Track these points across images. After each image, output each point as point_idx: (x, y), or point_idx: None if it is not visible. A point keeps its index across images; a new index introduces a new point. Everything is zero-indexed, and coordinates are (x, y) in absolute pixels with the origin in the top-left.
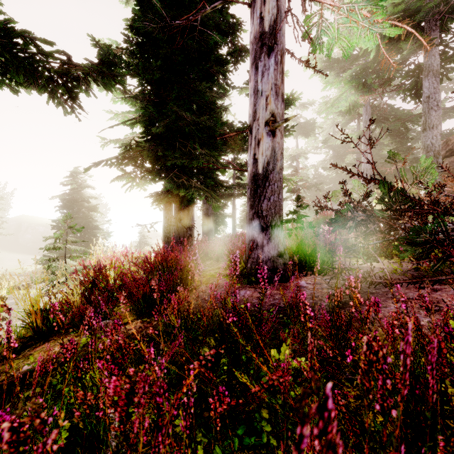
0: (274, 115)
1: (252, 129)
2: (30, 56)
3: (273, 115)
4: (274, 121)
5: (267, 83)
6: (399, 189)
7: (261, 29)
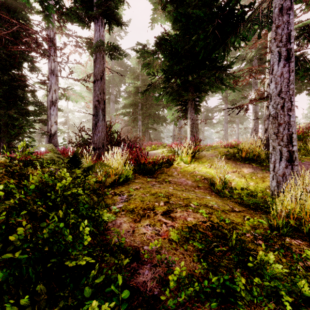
0: (55, 120)
1: (49, 122)
2: (3, 111)
3: (55, 120)
4: (55, 122)
5: (53, 113)
6: (86, 139)
7: (52, 100)
